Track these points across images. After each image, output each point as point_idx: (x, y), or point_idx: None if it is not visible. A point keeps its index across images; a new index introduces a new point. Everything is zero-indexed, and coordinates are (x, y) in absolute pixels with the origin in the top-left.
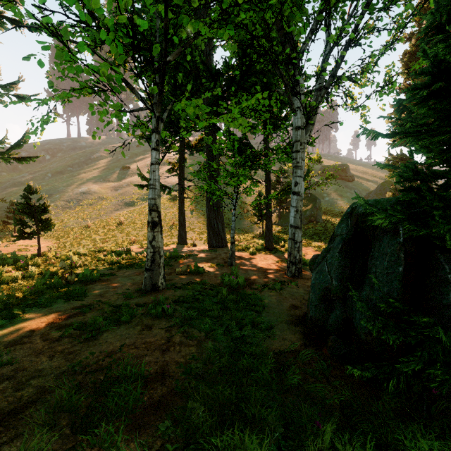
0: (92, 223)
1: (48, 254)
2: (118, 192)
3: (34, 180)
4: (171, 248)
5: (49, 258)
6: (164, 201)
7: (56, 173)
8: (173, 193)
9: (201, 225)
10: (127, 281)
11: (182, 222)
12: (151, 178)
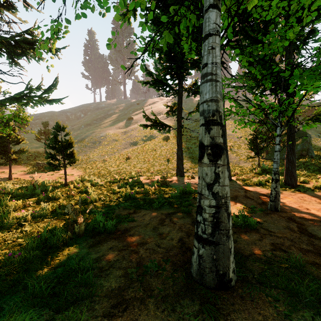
0: (108, 158)
1: (70, 186)
2: (125, 135)
3: (74, 130)
4: (174, 180)
5: (70, 190)
6: (159, 140)
7: (86, 125)
8: (165, 135)
9: (192, 159)
10: (153, 239)
11: (180, 156)
12: (207, 62)
